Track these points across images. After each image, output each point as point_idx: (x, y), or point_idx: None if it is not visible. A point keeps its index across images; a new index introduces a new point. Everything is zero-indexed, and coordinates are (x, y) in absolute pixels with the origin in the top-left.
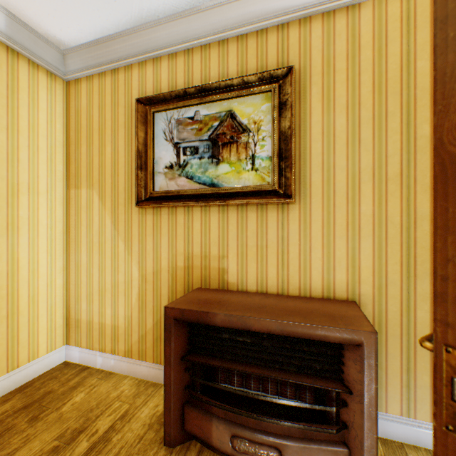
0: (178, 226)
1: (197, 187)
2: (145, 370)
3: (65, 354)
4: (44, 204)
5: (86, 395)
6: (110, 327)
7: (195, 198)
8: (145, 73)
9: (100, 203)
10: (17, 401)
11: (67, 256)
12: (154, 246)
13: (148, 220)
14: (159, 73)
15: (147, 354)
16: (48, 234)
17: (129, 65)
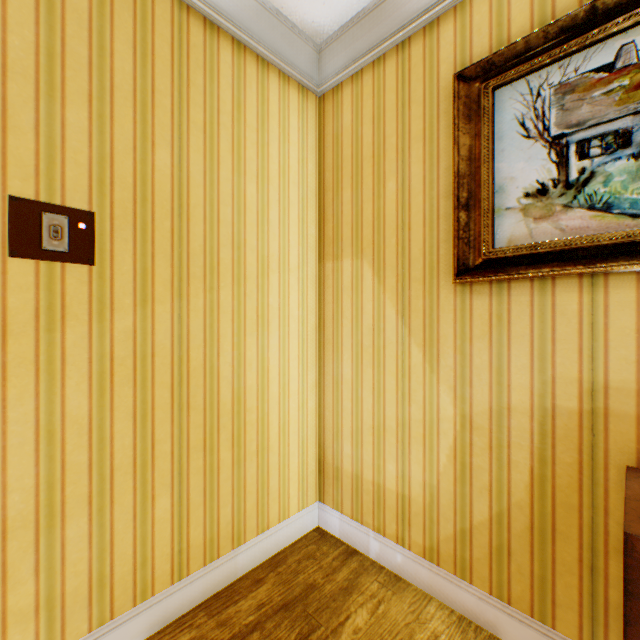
0: (558, 320)
1: (625, 225)
2: (470, 600)
3: (317, 515)
4: (294, 286)
5: (370, 616)
6: (393, 495)
7: (620, 253)
8: (469, 21)
9: (373, 280)
10: (272, 588)
11: (319, 365)
12: (490, 360)
13: (476, 307)
14: (503, 7)
15: (472, 570)
16: (298, 331)
17: (431, 21)
